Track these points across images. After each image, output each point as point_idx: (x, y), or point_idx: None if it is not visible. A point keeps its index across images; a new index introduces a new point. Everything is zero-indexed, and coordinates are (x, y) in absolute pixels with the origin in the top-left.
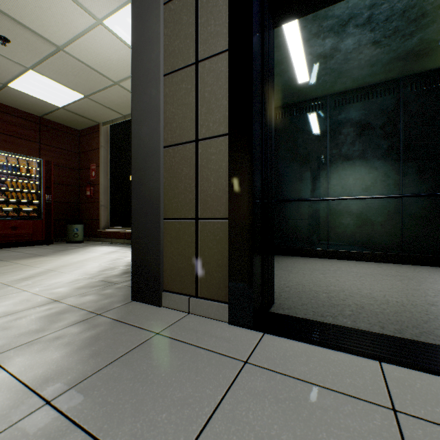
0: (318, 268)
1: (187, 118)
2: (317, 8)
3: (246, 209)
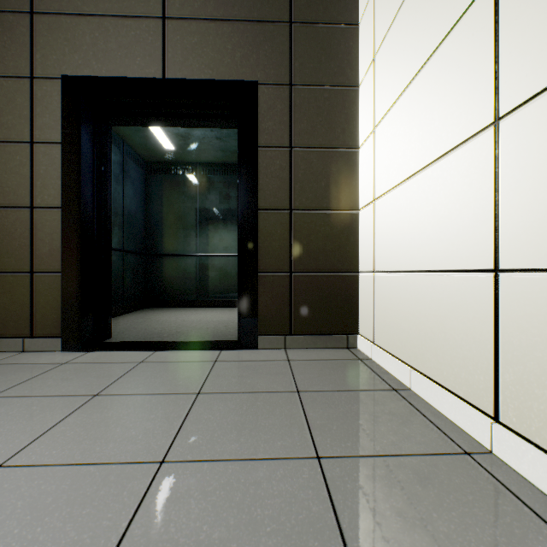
0: (179, 315)
1: (22, 186)
2: (143, 125)
3: (76, 265)
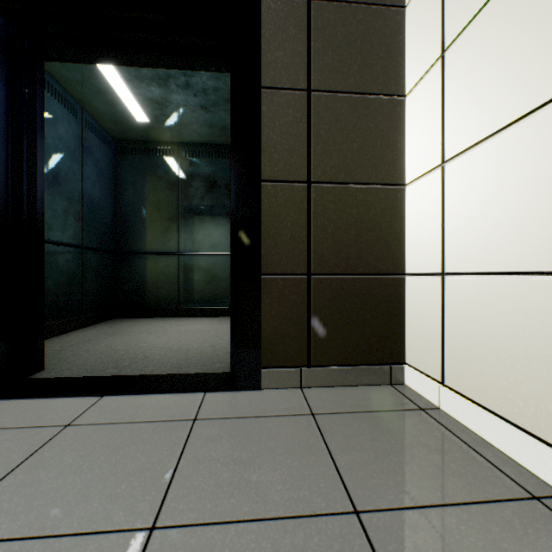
0: (154, 328)
1: None
2: (91, 62)
3: None
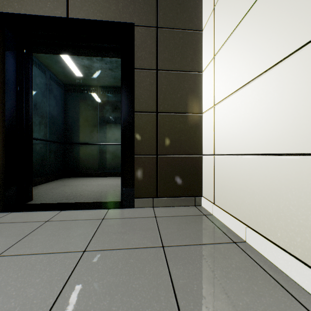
0: (85, 182)
1: None
2: (55, 53)
3: (1, 150)
